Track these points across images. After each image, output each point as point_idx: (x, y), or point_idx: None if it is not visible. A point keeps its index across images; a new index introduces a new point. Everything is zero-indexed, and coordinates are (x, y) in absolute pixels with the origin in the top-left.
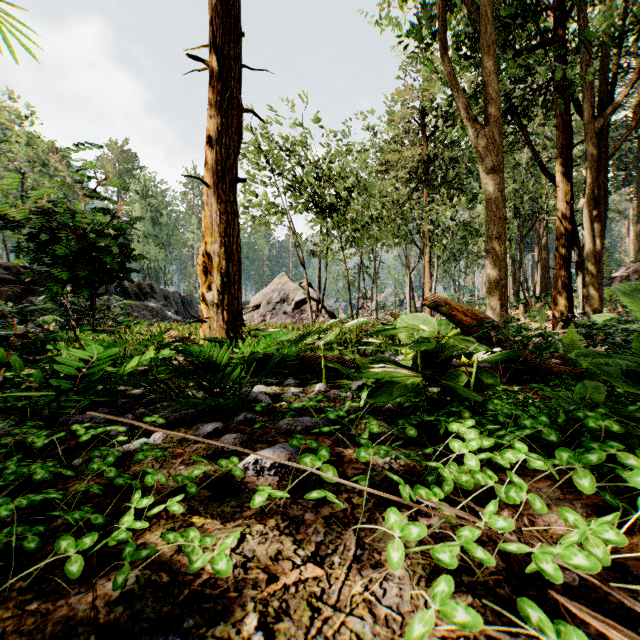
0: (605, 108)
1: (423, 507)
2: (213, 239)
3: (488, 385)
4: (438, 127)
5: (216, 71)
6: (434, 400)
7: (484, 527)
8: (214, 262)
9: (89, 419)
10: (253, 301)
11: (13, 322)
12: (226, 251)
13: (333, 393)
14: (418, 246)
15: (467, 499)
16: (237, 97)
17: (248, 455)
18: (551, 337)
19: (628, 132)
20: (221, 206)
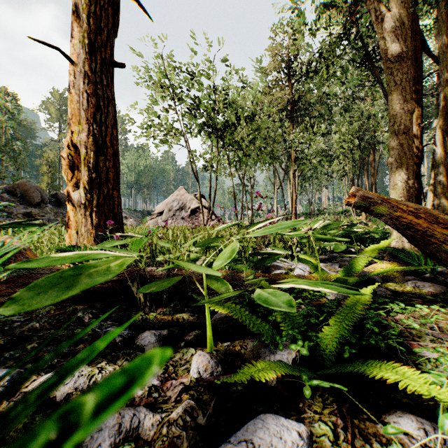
0: None
1: None
2: (80, 127)
3: None
4: (301, 76)
5: None
6: None
7: None
8: (80, 154)
9: None
10: (157, 209)
11: None
12: (95, 141)
13: None
14: (284, 169)
15: None
16: None
17: None
18: None
19: None
20: (89, 87)
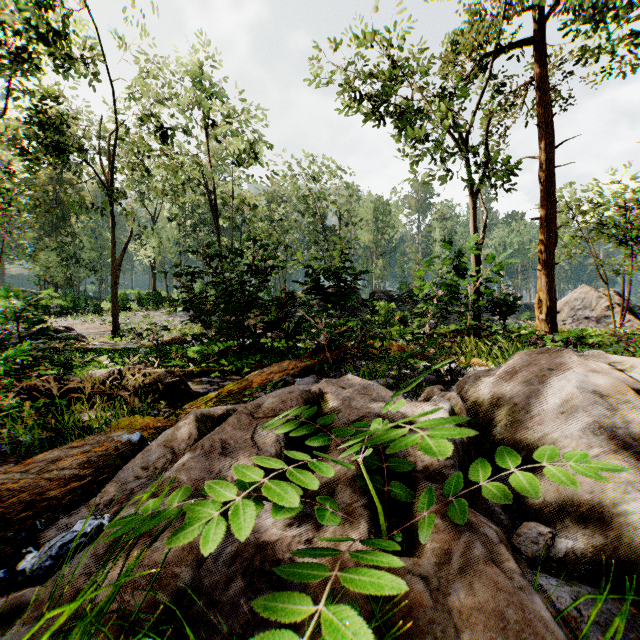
0: None
1: None
2: (542, 292)
3: None
4: None
5: (544, 221)
6: None
7: None
8: (543, 302)
9: None
10: None
11: (391, 324)
12: (549, 298)
13: None
14: None
15: None
16: (554, 229)
17: None
18: None
19: None
20: (547, 279)
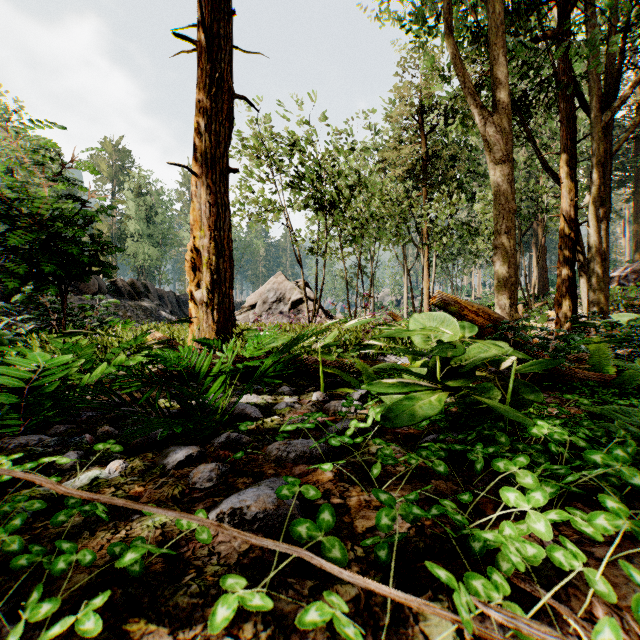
0: (610, 102)
1: (494, 633)
2: (202, 233)
3: (523, 400)
4: (437, 124)
5: (205, 52)
6: (452, 414)
7: (572, 637)
8: (203, 258)
9: (36, 441)
10: (248, 301)
11: (1, 322)
12: (216, 246)
13: (333, 405)
14: (416, 245)
15: (546, 595)
16: (228, 81)
17: (226, 496)
18: (574, 339)
19: (632, 128)
20: (211, 197)
